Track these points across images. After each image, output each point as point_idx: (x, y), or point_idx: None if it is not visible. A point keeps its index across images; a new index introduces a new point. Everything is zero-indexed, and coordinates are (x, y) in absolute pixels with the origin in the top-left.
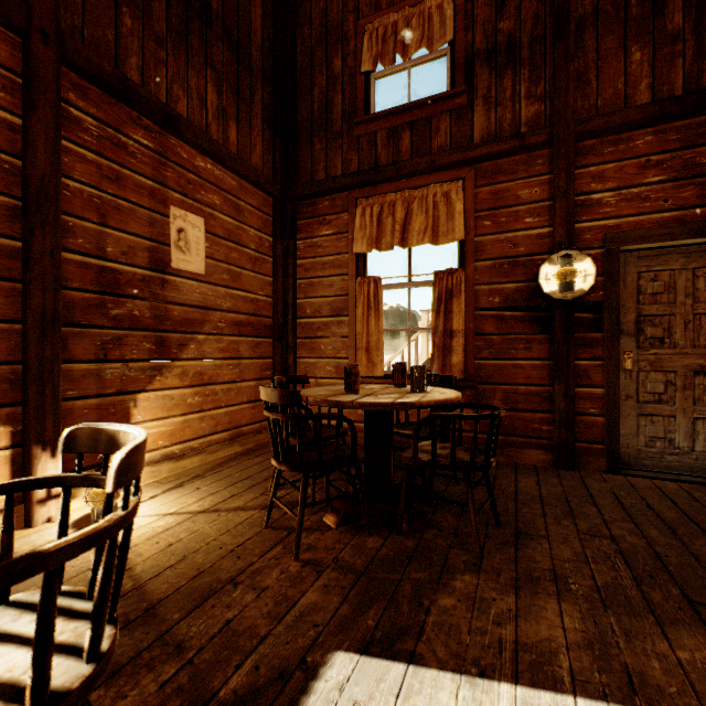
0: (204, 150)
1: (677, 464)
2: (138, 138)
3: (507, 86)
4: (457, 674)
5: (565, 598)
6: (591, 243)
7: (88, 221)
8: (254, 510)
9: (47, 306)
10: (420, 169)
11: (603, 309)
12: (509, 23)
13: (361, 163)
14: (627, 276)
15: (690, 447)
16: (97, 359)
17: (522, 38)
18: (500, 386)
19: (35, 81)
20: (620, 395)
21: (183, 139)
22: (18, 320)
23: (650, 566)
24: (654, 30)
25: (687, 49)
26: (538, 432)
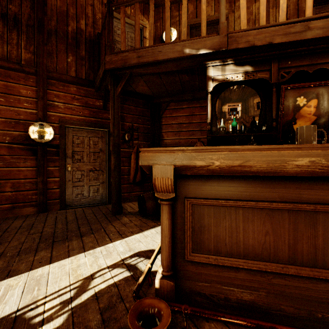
0: None
1: (85, 202)
2: None
3: (15, 38)
4: None
5: (0, 260)
6: (55, 121)
7: None
8: None
9: None
10: None
11: (60, 147)
12: (15, 8)
13: None
14: (69, 136)
15: (88, 195)
16: None
17: (23, 20)
18: (10, 180)
19: None
20: (67, 180)
21: None
22: None
23: (49, 236)
24: (77, 52)
25: (86, 64)
26: (31, 199)
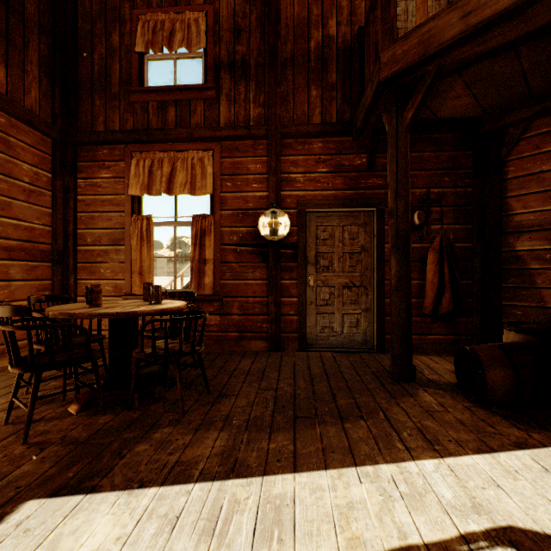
0: None
1: (335, 342)
2: None
3: (242, 91)
4: (122, 491)
5: (225, 429)
6: (291, 205)
7: None
8: None
9: None
10: (182, 137)
11: (298, 248)
12: (243, 48)
13: (136, 124)
14: (311, 227)
15: (341, 331)
16: None
17: (251, 61)
18: (237, 298)
19: None
20: (307, 302)
21: None
22: None
23: (287, 402)
24: (323, 79)
25: (338, 96)
26: (261, 329)
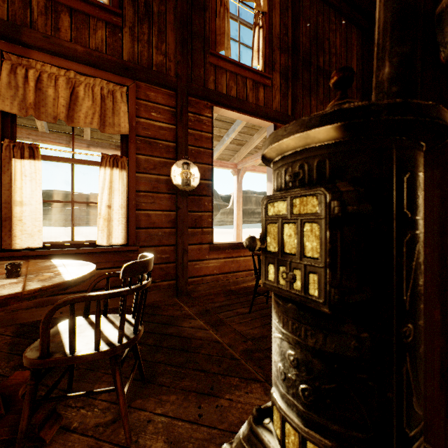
0: None
1: None
2: None
3: None
4: None
5: None
6: None
7: None
8: None
9: None
10: None
11: None
12: None
13: None
14: None
15: None
16: None
17: None
18: None
19: None
20: None
21: None
22: None
23: None
24: None
25: None
26: None
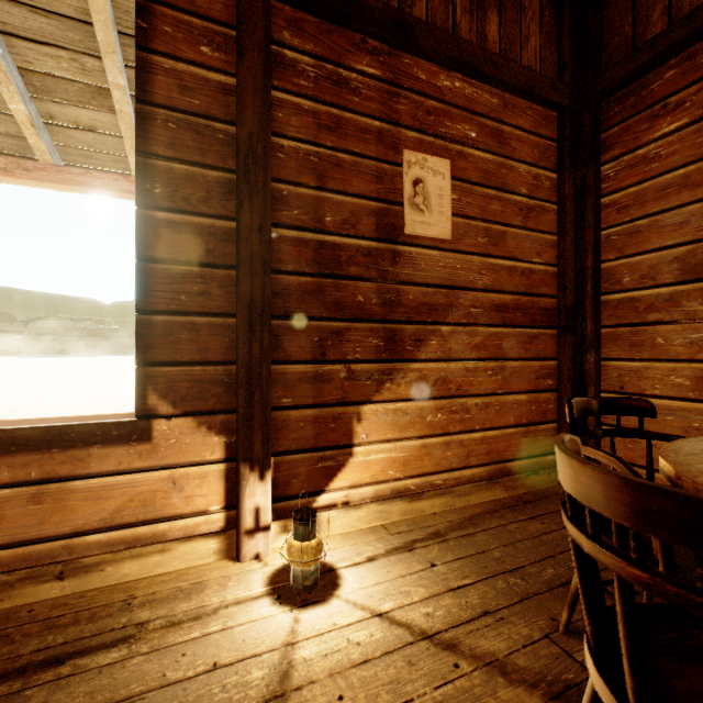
0: (449, 60)
1: None
2: (362, 68)
3: None
4: None
5: None
6: None
7: (304, 186)
8: (528, 689)
9: (255, 293)
10: None
11: None
12: None
13: None
14: None
15: None
16: (314, 359)
17: None
18: None
19: (243, 22)
20: None
21: (420, 53)
22: (231, 313)
23: None
24: None
25: None
26: None
